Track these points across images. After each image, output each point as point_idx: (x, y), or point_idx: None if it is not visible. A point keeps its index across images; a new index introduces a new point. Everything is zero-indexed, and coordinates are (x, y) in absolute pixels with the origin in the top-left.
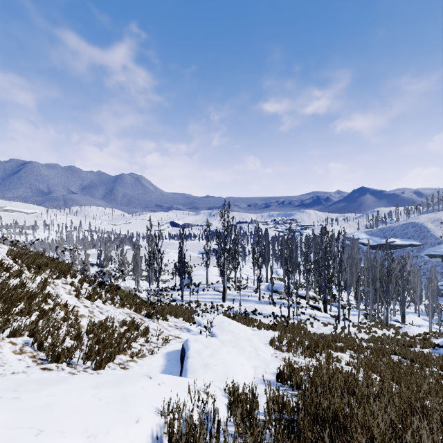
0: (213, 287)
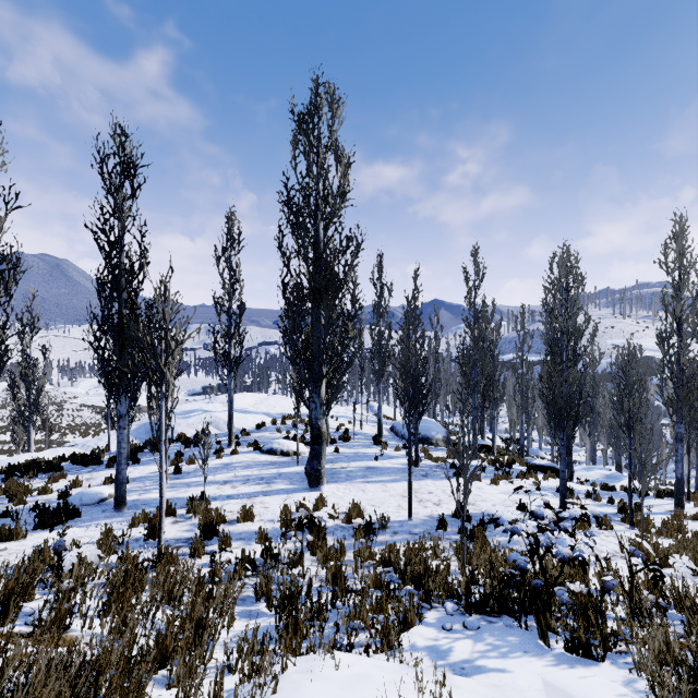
0: (250, 442)
